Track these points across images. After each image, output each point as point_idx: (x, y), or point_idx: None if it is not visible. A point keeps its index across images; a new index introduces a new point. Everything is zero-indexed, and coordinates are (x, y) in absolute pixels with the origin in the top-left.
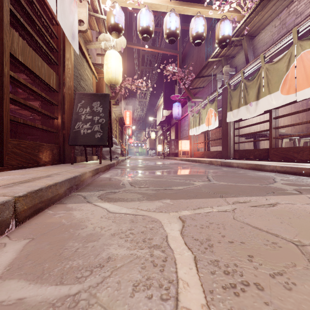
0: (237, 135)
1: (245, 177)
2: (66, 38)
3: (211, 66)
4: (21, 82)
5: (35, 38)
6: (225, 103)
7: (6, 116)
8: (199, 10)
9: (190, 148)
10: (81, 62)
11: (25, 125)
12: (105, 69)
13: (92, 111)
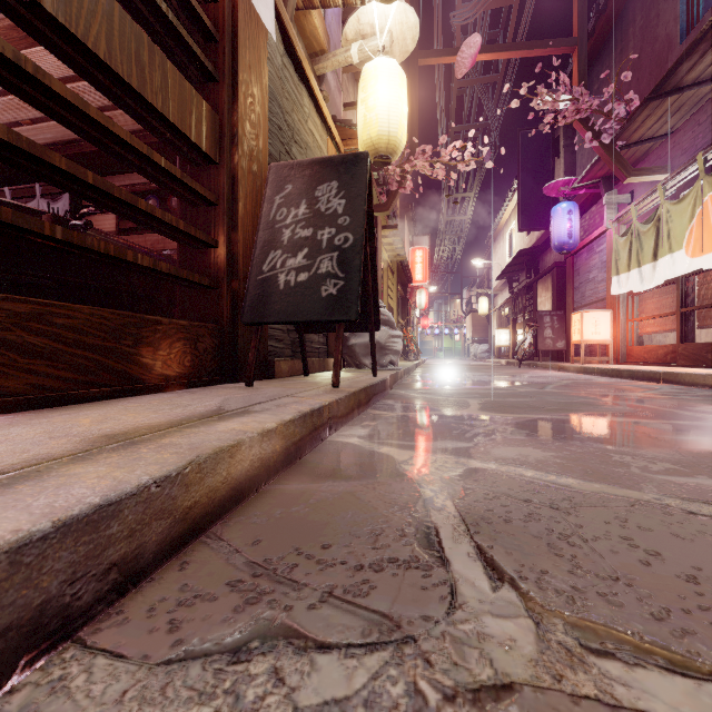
0: None
1: None
2: (242, 1)
3: None
4: (57, 92)
5: None
6: None
7: None
8: None
9: (613, 336)
10: (294, 95)
11: (92, 254)
12: (360, 115)
13: (315, 212)
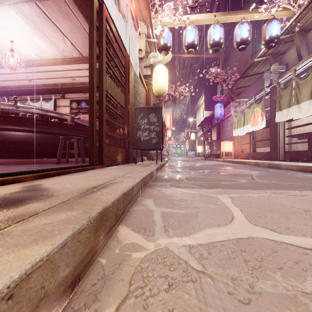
0: (287, 136)
1: (290, 178)
2: (130, 66)
3: (258, 65)
4: (109, 107)
5: (115, 74)
6: (274, 102)
7: (104, 131)
8: (244, 16)
9: (234, 150)
10: (137, 81)
11: (109, 136)
12: (154, 82)
13: (149, 121)
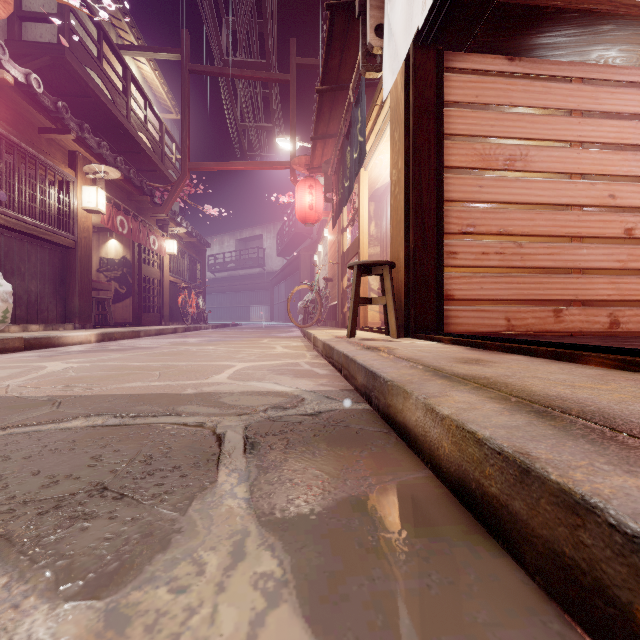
0: None
1: None
2: None
3: None
4: None
5: None
6: None
7: None
8: None
9: None
10: None
11: None
12: None
13: None
